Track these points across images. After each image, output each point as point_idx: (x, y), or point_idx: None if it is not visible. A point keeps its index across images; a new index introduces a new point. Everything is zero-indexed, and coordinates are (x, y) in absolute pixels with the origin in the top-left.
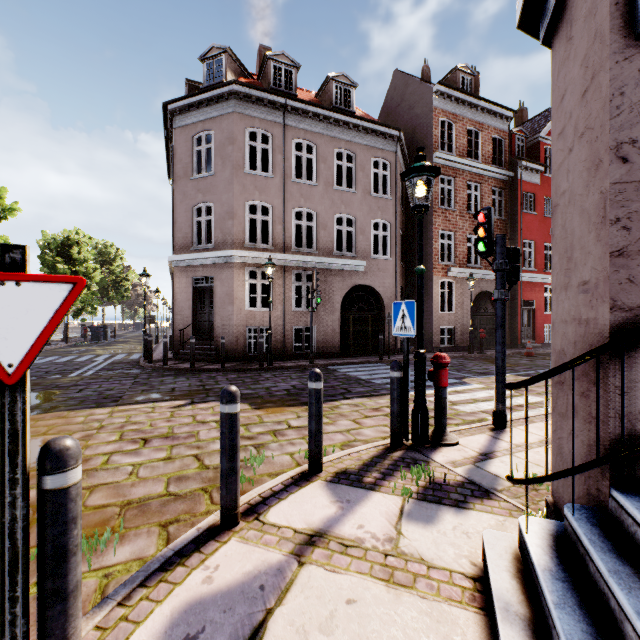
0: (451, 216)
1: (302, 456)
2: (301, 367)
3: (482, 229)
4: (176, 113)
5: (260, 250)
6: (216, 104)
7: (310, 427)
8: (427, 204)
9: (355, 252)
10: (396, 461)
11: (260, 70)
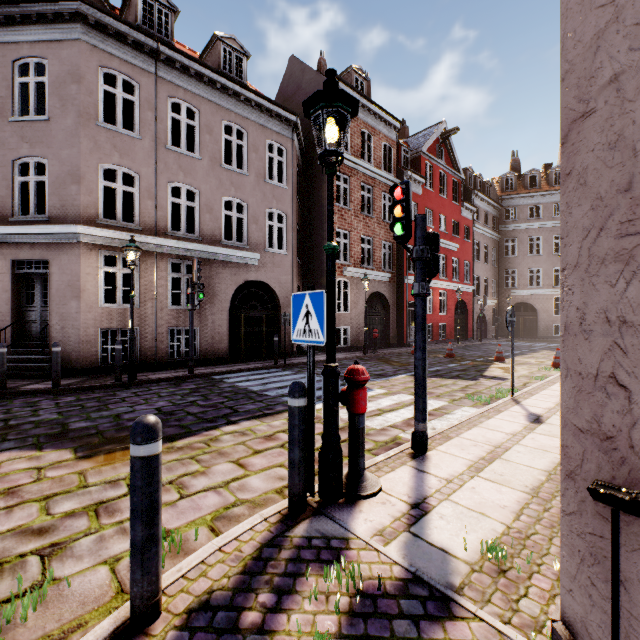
0: (347, 215)
1: None
2: (177, 379)
3: (399, 207)
4: None
5: (121, 229)
6: (52, 23)
7: (132, 535)
8: (341, 152)
9: (247, 243)
10: (299, 549)
11: (124, 1)
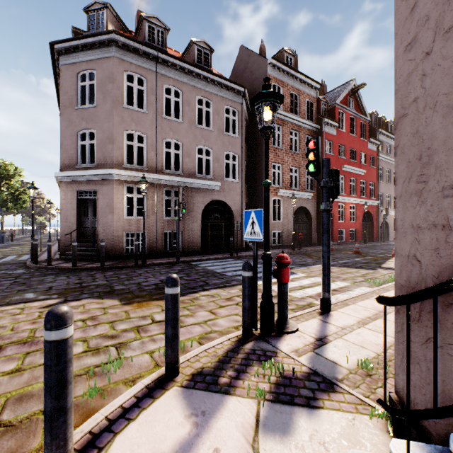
0: (280, 153)
1: (161, 354)
2: (170, 263)
3: (312, 154)
4: (62, 52)
5: (136, 170)
6: (98, 48)
7: (166, 332)
8: (273, 126)
9: (212, 175)
10: (248, 354)
11: (137, 28)
